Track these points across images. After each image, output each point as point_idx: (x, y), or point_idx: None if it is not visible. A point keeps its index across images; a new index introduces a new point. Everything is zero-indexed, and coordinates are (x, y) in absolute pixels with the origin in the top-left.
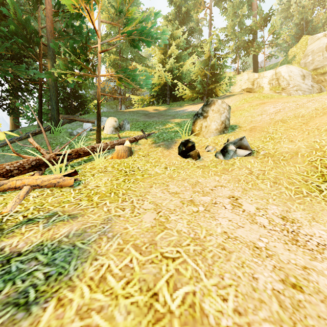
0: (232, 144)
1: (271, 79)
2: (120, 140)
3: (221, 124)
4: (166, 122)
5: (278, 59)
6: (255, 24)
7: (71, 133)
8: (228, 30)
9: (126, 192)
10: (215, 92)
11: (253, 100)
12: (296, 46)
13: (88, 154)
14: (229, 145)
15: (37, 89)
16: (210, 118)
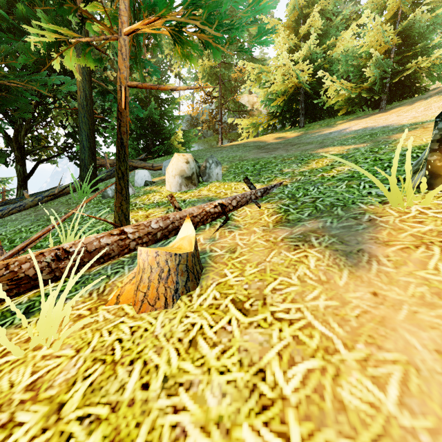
0: None
1: None
2: (174, 215)
3: None
4: (306, 156)
5: None
6: None
7: (103, 193)
8: None
9: None
10: (412, 86)
11: None
12: None
13: (38, 281)
14: None
15: (104, 127)
16: None
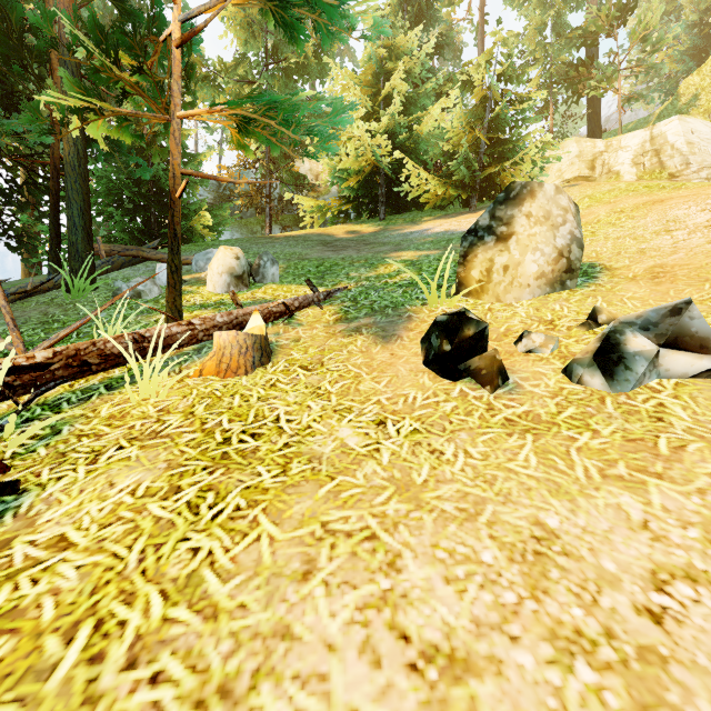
0: (634, 329)
1: (640, 153)
2: (237, 311)
3: (556, 259)
4: (378, 260)
5: (637, 116)
6: (596, 21)
7: (116, 292)
8: (527, 39)
9: (161, 624)
10: (502, 186)
11: (619, 196)
12: (700, 72)
13: (120, 360)
14: (623, 335)
15: None
16: (520, 240)
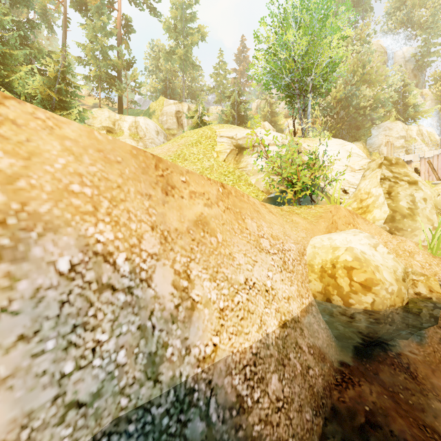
0: None
1: (131, 125)
2: None
3: None
4: None
5: None
6: (117, 63)
7: None
8: (86, 52)
9: None
10: None
11: None
12: (156, 103)
13: None
14: None
15: None
16: None
